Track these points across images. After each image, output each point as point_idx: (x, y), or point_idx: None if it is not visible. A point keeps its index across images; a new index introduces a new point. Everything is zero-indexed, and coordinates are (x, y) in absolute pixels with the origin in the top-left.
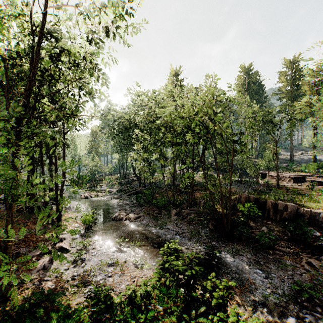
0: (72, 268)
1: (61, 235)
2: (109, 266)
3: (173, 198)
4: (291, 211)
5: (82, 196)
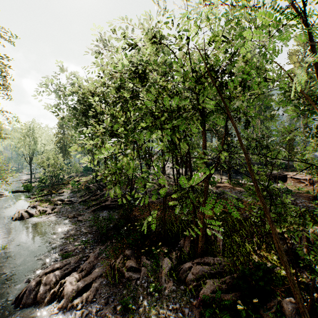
0: None
1: None
2: None
3: (164, 230)
4: None
5: (15, 214)
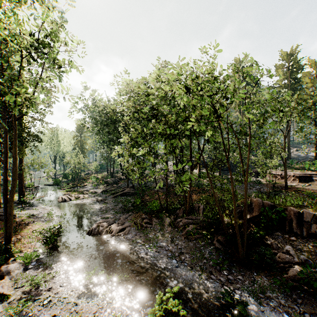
0: None
1: (5, 267)
2: None
3: (167, 203)
4: None
5: (59, 198)
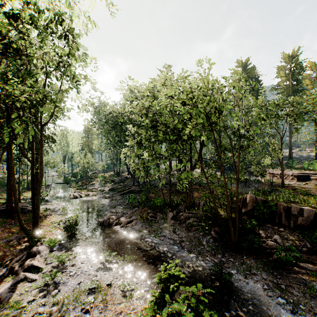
0: (40, 297)
1: (35, 248)
2: (89, 294)
3: (170, 199)
4: (308, 216)
5: (71, 195)
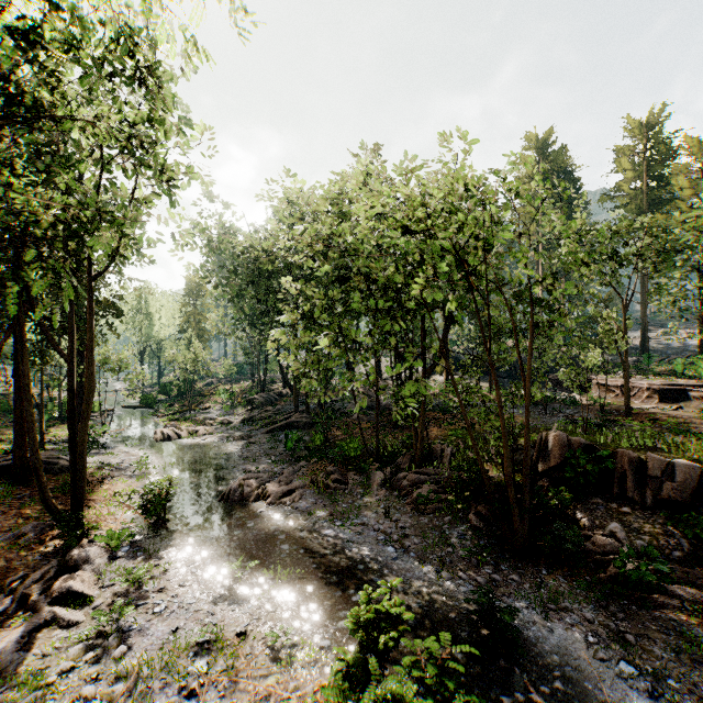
0: (87, 663)
1: (77, 552)
2: (197, 655)
3: (377, 442)
4: (684, 480)
5: (157, 434)
